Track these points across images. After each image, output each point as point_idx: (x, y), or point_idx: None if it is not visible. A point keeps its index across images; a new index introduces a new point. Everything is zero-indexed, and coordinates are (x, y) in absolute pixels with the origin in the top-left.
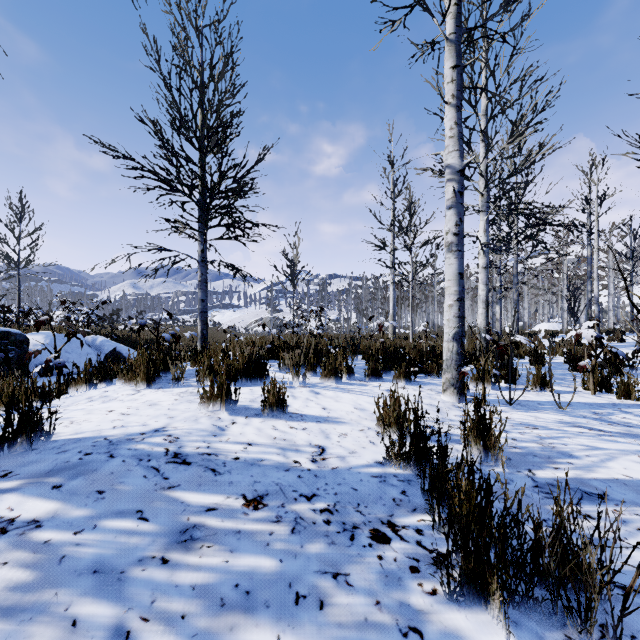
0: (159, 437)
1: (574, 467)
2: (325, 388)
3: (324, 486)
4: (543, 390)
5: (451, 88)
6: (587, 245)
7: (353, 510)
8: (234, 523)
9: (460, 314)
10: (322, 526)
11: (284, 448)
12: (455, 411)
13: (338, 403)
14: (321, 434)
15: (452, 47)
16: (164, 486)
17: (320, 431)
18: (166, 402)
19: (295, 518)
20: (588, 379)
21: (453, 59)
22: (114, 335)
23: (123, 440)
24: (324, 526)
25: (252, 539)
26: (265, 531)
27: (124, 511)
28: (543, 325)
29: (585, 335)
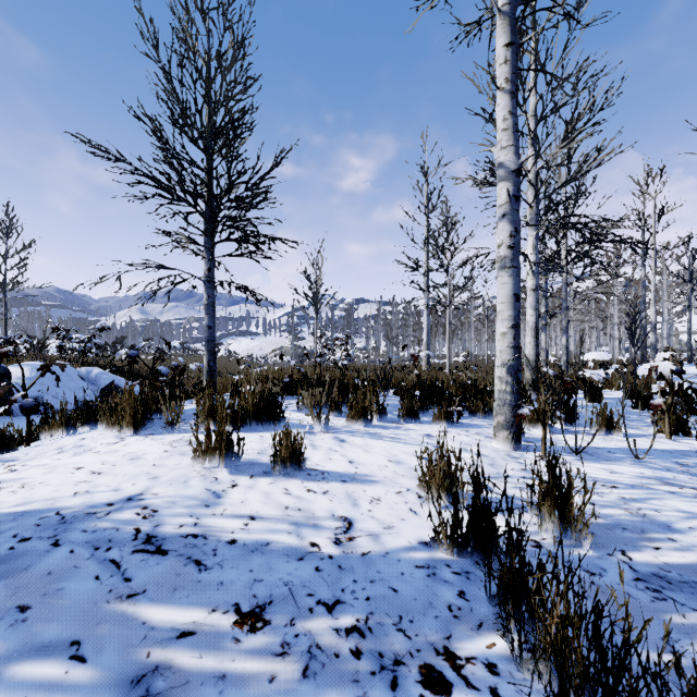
0: (130, 510)
1: (679, 546)
2: (352, 434)
3: (351, 585)
4: (610, 433)
5: (504, 70)
6: (641, 266)
7: (393, 629)
8: (217, 659)
9: (515, 344)
10: (349, 661)
11: (298, 523)
12: (512, 463)
13: (368, 454)
14: (347, 500)
15: (506, 21)
16: (122, 594)
17: (346, 495)
18: (152, 455)
19: (309, 646)
20: (661, 420)
21: (507, 35)
22: (113, 366)
23: (81, 515)
24: (352, 661)
25: (242, 692)
26: (263, 674)
27: (51, 644)
28: (591, 354)
29: (662, 369)
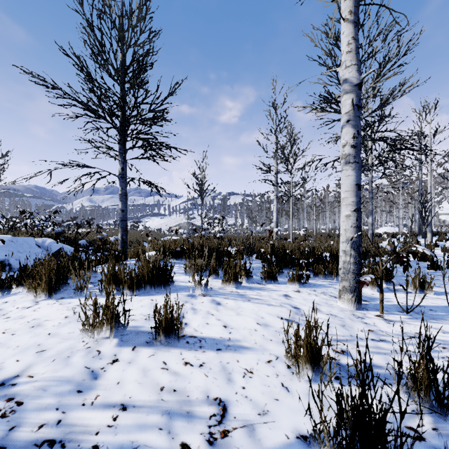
0: None
1: None
2: (226, 296)
3: None
4: (423, 292)
5: (348, 4)
6: (419, 170)
7: None
8: None
9: (357, 224)
10: None
11: (171, 411)
12: (359, 324)
13: (240, 317)
14: (222, 374)
15: None
16: None
17: (220, 368)
18: (53, 321)
19: None
20: None
21: None
22: (63, 237)
23: None
24: None
25: None
26: None
27: None
28: (383, 228)
29: None
